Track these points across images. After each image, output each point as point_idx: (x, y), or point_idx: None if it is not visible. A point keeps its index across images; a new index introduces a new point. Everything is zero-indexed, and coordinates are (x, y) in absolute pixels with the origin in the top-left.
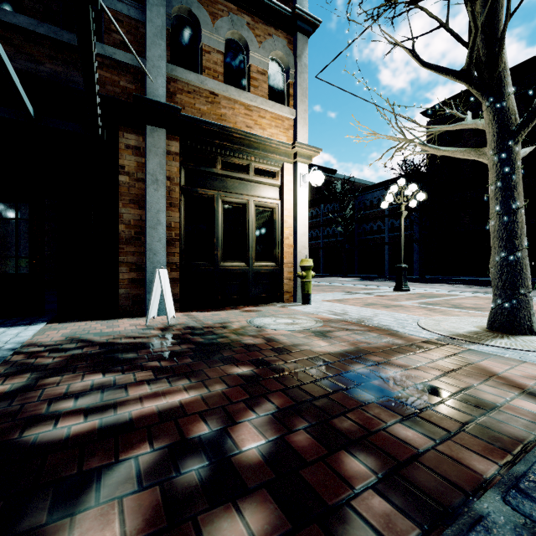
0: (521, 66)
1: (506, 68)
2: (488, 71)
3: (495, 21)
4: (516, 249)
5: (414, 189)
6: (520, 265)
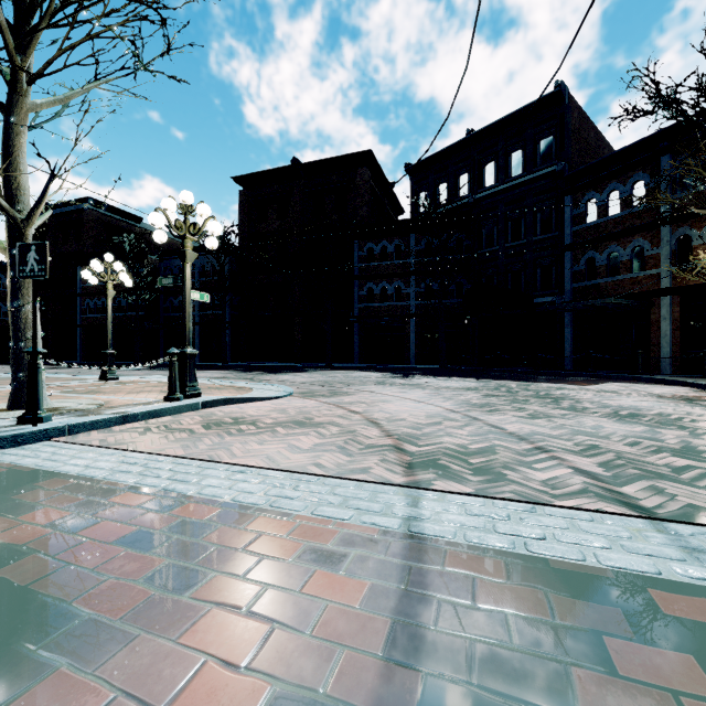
0: (310, 165)
1: (20, 188)
2: (4, 186)
3: (10, 145)
4: (20, 340)
5: (118, 268)
6: (22, 353)
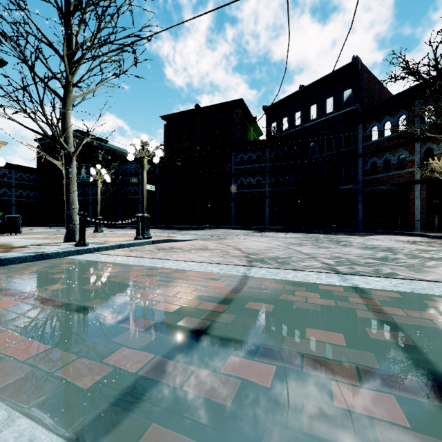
0: (206, 108)
1: (69, 137)
2: (62, 136)
3: (65, 116)
4: (70, 209)
5: (104, 172)
6: (71, 215)
